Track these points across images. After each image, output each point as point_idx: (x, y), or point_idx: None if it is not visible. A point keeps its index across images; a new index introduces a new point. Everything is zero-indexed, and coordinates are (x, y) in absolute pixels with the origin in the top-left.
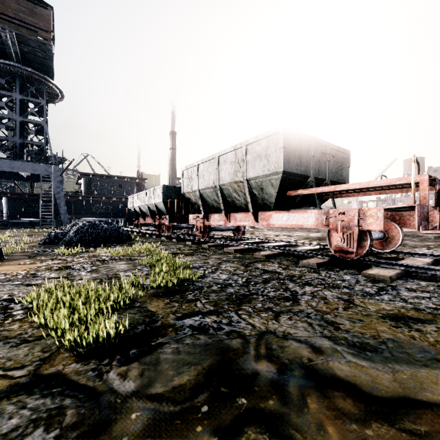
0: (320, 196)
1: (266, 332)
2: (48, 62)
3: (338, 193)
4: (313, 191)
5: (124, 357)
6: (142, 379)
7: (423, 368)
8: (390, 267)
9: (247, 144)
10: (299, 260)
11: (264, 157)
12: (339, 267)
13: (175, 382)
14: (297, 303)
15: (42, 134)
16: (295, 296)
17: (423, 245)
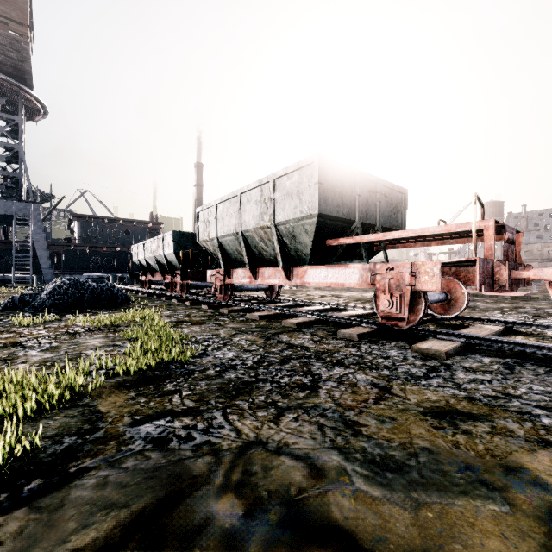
0: (370, 247)
1: (254, 443)
2: (24, 65)
3: (391, 243)
4: (357, 240)
5: (9, 499)
6: (16, 541)
7: (460, 497)
8: (449, 338)
9: (275, 177)
10: (339, 329)
11: (295, 195)
12: (387, 339)
13: (69, 545)
14: (314, 393)
15: (18, 162)
16: (316, 383)
17: (496, 308)
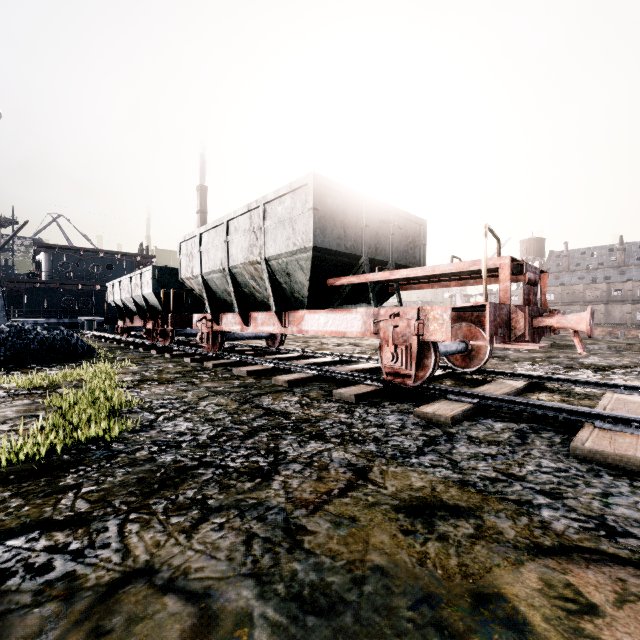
0: (384, 288)
1: (138, 572)
2: None
3: (406, 283)
4: (361, 279)
5: None
6: None
7: None
8: (460, 398)
9: (265, 201)
10: (339, 387)
11: (288, 223)
12: (392, 400)
13: None
14: (266, 483)
15: None
16: (276, 466)
17: (527, 358)
